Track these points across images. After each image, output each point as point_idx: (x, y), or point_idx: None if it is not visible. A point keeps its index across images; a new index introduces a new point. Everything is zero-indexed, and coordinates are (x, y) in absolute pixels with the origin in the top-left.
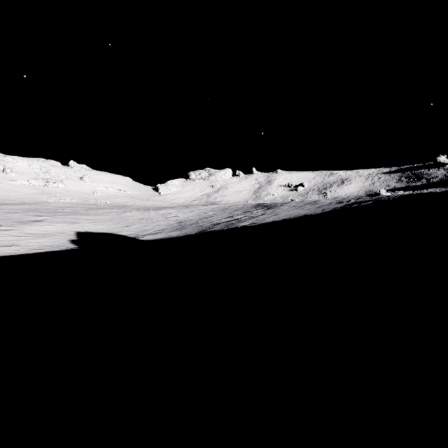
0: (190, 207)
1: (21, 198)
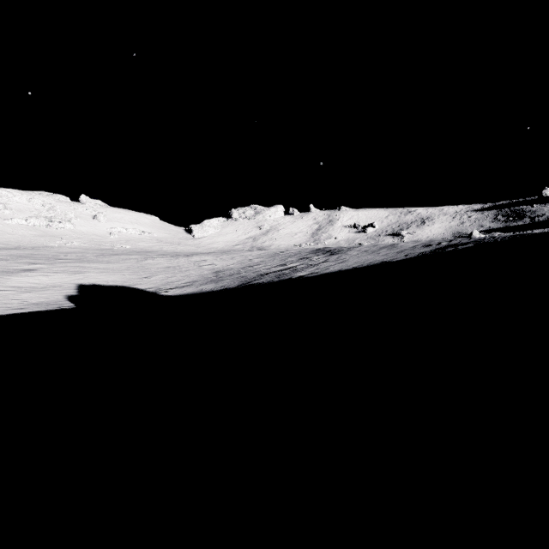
0: (231, 253)
1: (15, 241)
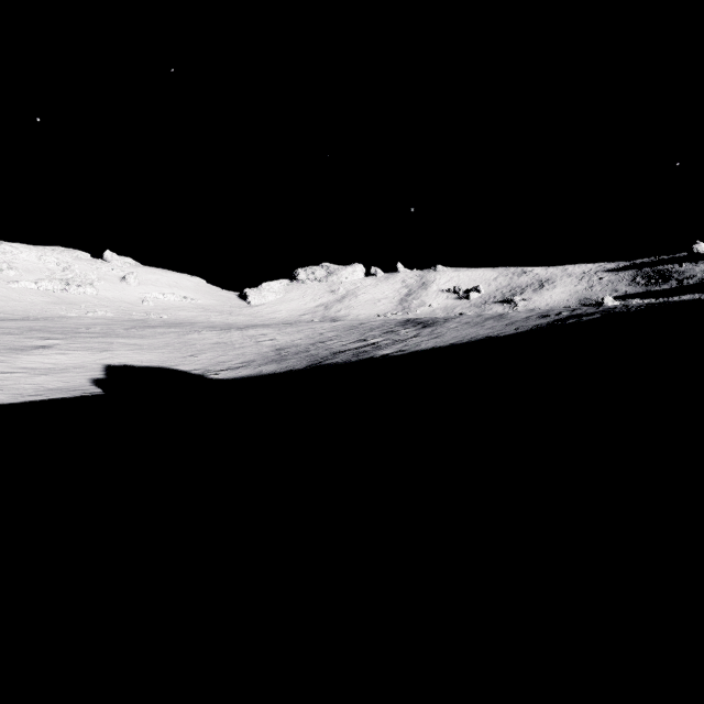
0: (297, 325)
1: (23, 310)
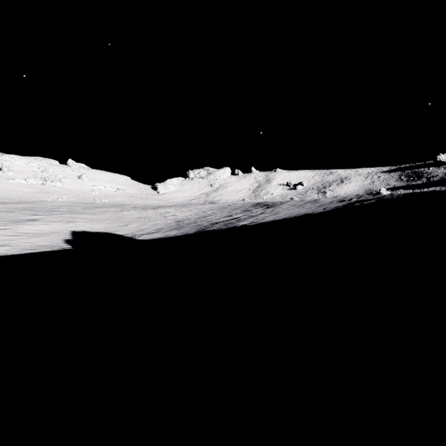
0: (189, 206)
1: (18, 197)
